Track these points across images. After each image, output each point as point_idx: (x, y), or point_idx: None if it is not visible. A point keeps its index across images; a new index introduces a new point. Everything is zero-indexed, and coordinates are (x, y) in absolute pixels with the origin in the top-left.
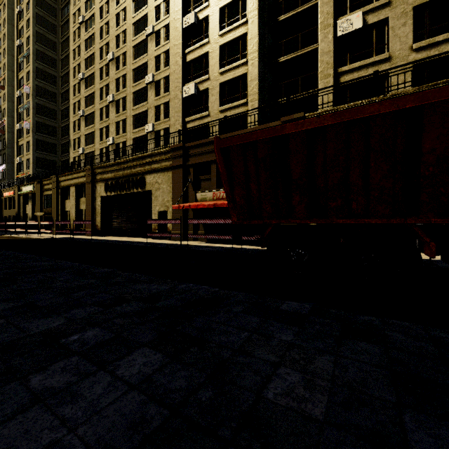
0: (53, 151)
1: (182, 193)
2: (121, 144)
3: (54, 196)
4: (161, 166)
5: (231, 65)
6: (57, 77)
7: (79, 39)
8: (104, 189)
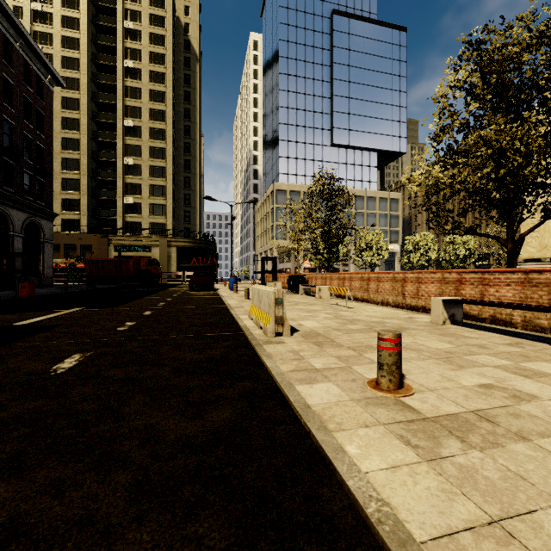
0: None
1: None
2: None
3: None
4: None
5: (70, 192)
6: None
7: None
8: None
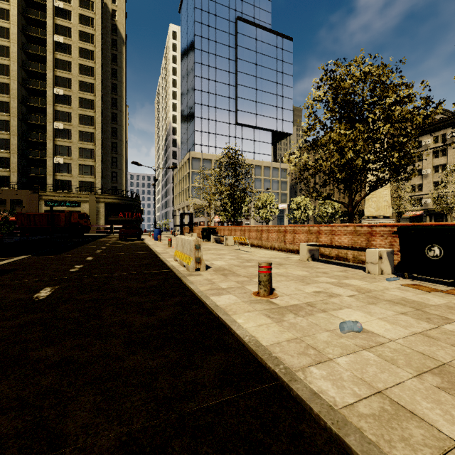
0: None
1: None
2: None
3: None
4: None
5: None
6: None
7: None
8: None
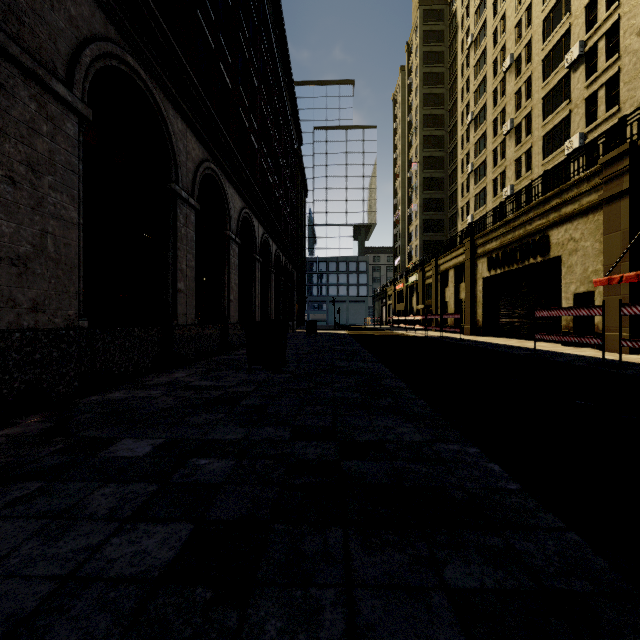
0: (440, 229)
1: (625, 250)
2: (523, 192)
3: (433, 285)
4: (580, 206)
5: None
6: (445, 136)
7: (467, 70)
8: (487, 266)
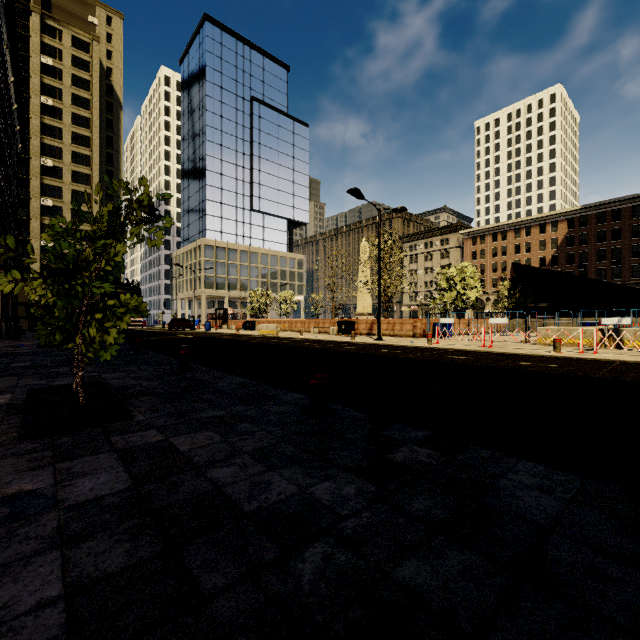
0: None
1: None
2: None
3: None
4: None
5: None
6: None
7: None
8: None
